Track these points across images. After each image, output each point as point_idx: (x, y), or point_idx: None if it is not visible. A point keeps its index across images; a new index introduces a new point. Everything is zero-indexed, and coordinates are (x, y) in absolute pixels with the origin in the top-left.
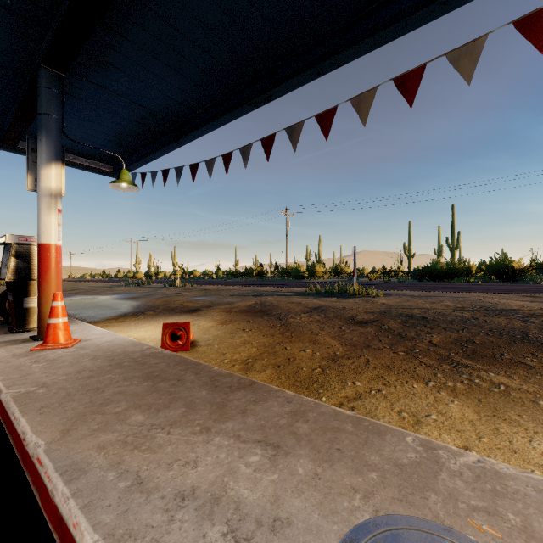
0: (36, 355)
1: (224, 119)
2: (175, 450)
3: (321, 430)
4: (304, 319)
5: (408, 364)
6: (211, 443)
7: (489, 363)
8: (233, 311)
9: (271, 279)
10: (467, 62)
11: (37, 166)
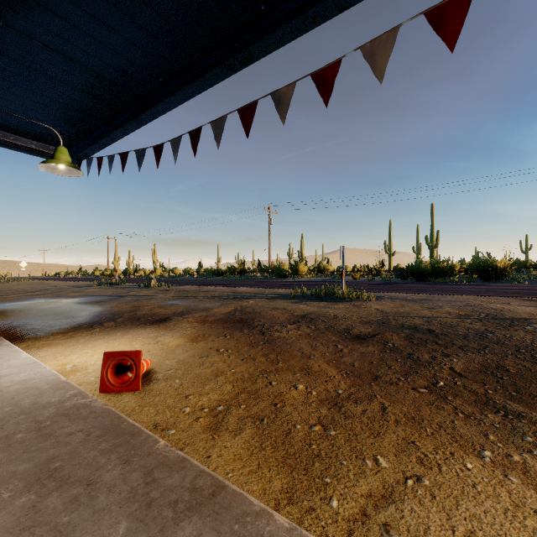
0: None
1: (193, 88)
2: None
3: None
4: (291, 333)
5: (440, 413)
6: None
7: None
8: (208, 321)
9: (254, 278)
10: None
11: None
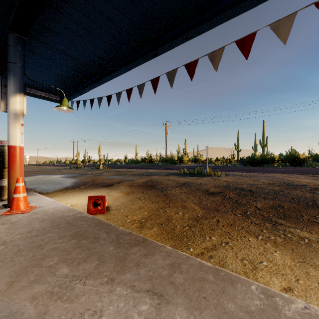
0: (3, 219)
1: (127, 67)
2: (87, 300)
3: (191, 280)
4: (177, 191)
5: (244, 223)
6: (114, 293)
7: (295, 222)
8: (134, 186)
9: (157, 164)
10: (283, 30)
11: (7, 96)
